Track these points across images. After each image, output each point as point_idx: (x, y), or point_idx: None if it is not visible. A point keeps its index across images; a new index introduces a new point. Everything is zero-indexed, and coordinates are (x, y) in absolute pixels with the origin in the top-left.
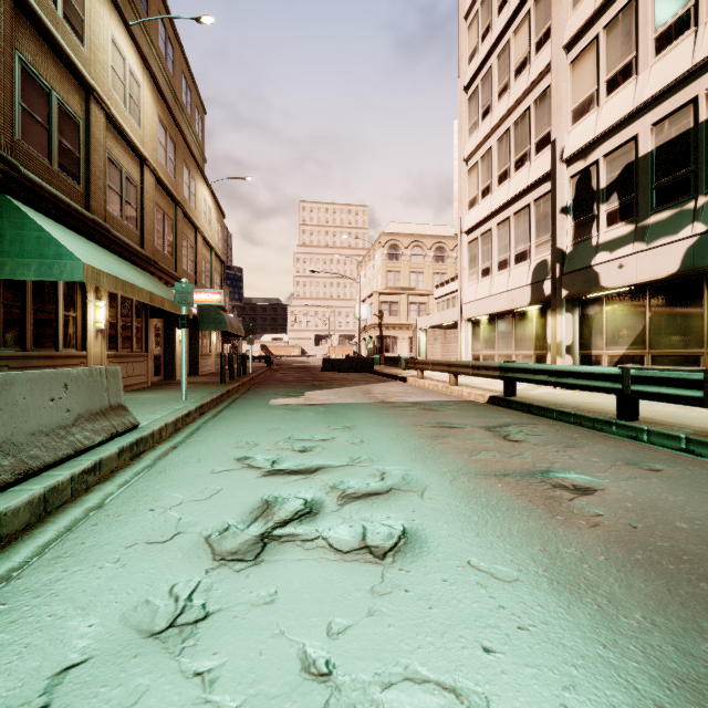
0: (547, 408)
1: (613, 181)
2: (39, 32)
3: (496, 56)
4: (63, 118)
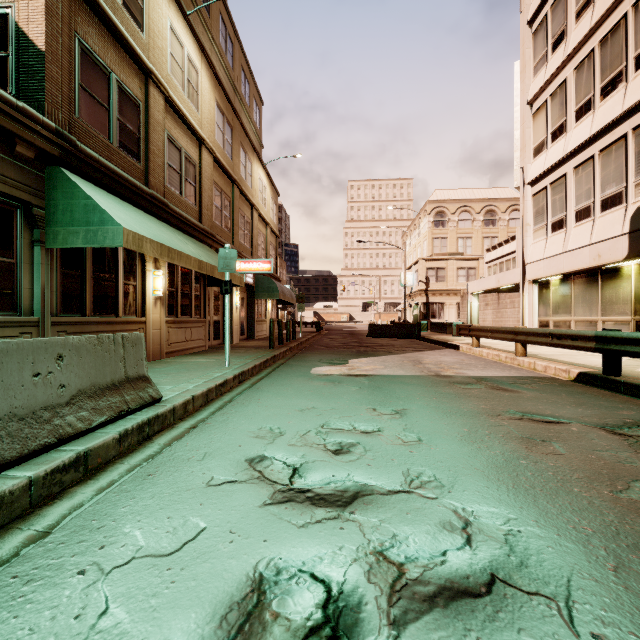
0: None
1: None
2: (98, 17)
3: None
4: (123, 100)
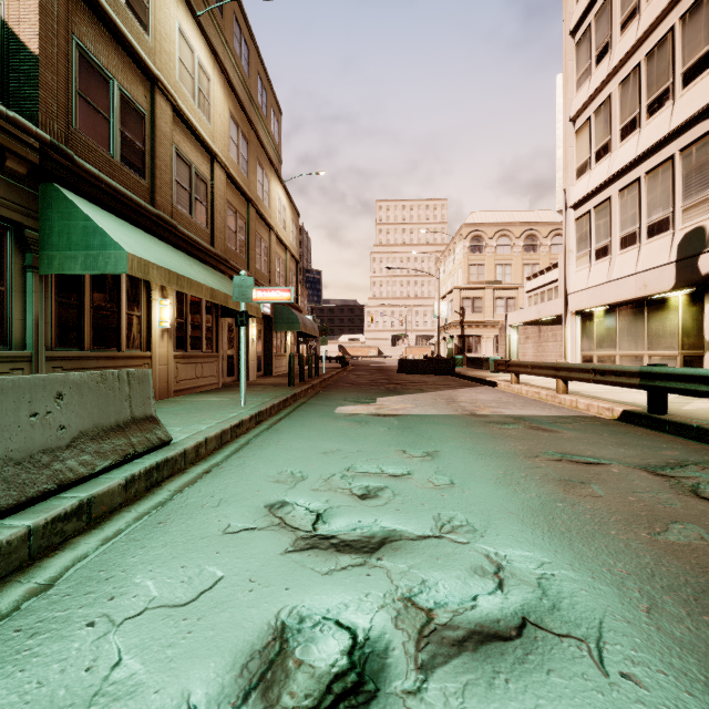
0: None
1: None
2: (98, 18)
3: None
4: (126, 110)
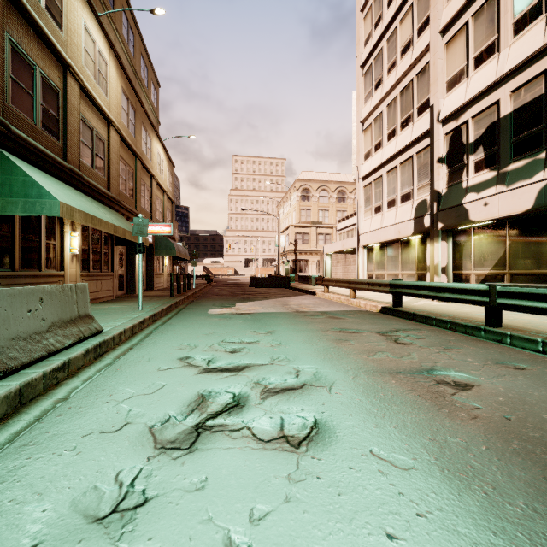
0: (427, 317)
1: (479, 137)
2: (25, 19)
3: (386, 40)
4: (45, 88)
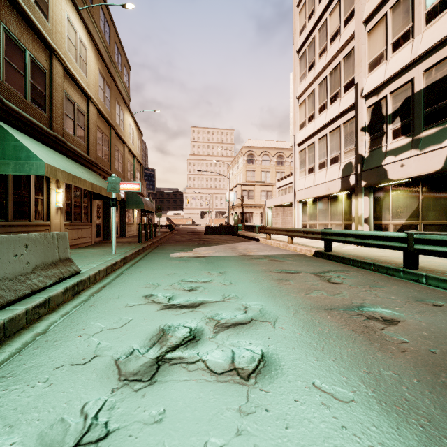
0: (354, 260)
1: (397, 109)
2: (17, 11)
3: (317, 30)
4: (34, 69)
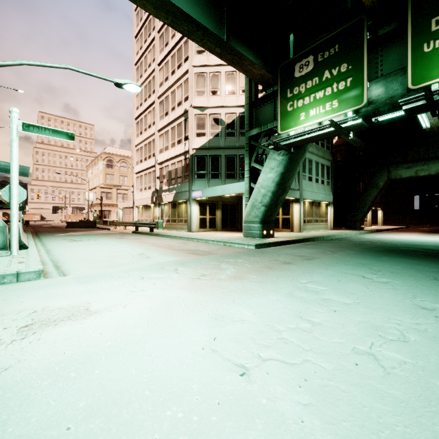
0: (141, 232)
1: (166, 174)
2: None
3: (144, 116)
4: None
